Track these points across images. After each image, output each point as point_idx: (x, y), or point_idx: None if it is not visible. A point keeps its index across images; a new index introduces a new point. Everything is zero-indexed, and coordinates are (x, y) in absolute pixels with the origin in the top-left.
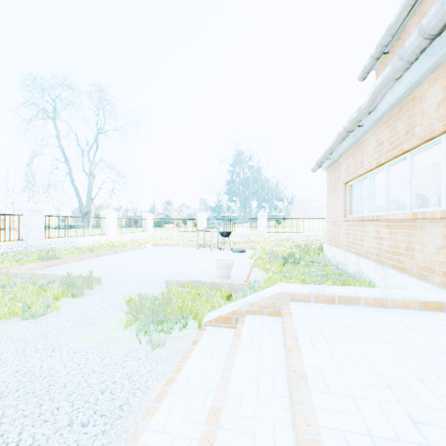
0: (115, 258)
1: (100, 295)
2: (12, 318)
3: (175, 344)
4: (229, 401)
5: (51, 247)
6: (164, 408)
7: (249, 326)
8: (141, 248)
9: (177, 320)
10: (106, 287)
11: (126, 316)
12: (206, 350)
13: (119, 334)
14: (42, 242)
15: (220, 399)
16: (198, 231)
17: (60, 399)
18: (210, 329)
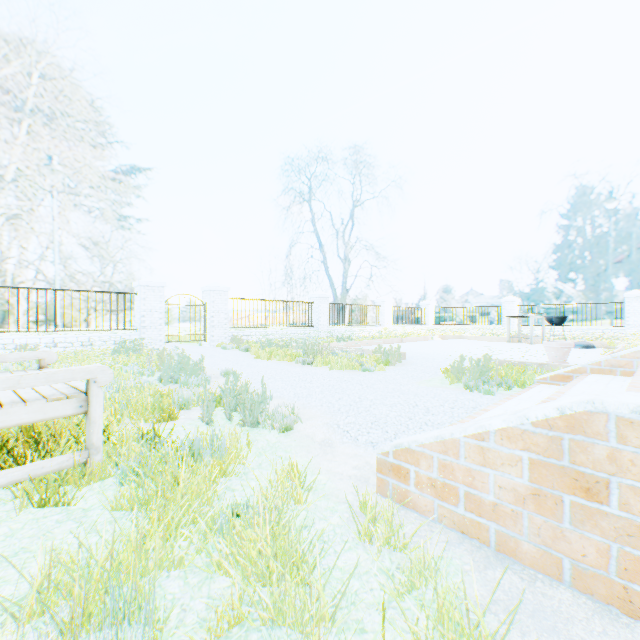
0: (404, 344)
1: (410, 366)
2: (353, 370)
3: (505, 396)
4: (571, 391)
5: (334, 335)
6: (512, 401)
7: (593, 377)
8: (426, 340)
9: (501, 385)
10: (411, 362)
11: (445, 379)
12: (543, 391)
13: (446, 386)
14: (327, 329)
15: (563, 390)
16: (508, 317)
17: (427, 397)
18: (544, 385)
